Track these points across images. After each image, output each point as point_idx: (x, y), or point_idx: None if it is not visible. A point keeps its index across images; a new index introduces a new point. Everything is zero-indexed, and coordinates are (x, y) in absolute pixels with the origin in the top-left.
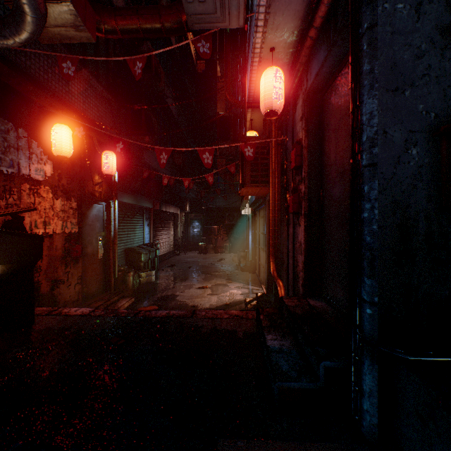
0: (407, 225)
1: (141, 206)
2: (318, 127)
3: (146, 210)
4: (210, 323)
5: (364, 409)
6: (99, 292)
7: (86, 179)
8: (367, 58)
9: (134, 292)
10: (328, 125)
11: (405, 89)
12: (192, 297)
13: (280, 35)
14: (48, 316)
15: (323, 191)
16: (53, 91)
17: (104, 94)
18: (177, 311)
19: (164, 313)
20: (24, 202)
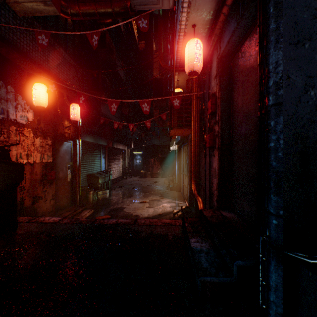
0: (307, 152)
1: (99, 144)
2: (228, 83)
3: (102, 147)
4: (148, 229)
5: (271, 300)
6: (68, 205)
7: (58, 123)
8: (273, 19)
9: (94, 205)
10: (236, 80)
11: (305, 43)
12: (135, 209)
13: (199, 14)
14: (28, 223)
15: (232, 130)
16: (34, 59)
17: (72, 63)
18: (123, 220)
19: (114, 221)
20: (12, 140)
